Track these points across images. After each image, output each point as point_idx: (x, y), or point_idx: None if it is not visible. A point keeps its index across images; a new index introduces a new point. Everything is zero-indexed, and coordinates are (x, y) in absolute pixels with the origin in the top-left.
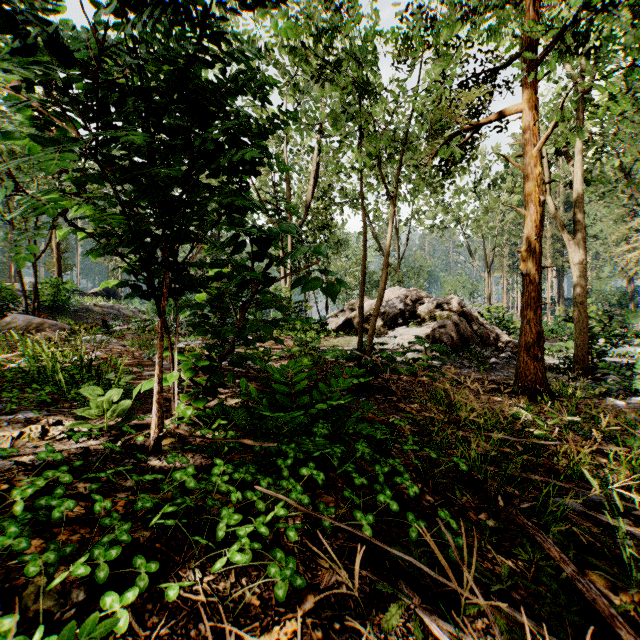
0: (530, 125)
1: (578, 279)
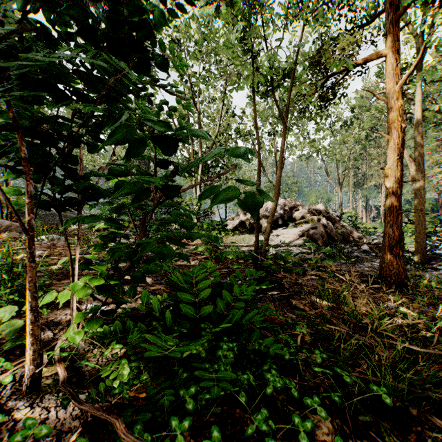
0: (393, 66)
1: (418, 192)
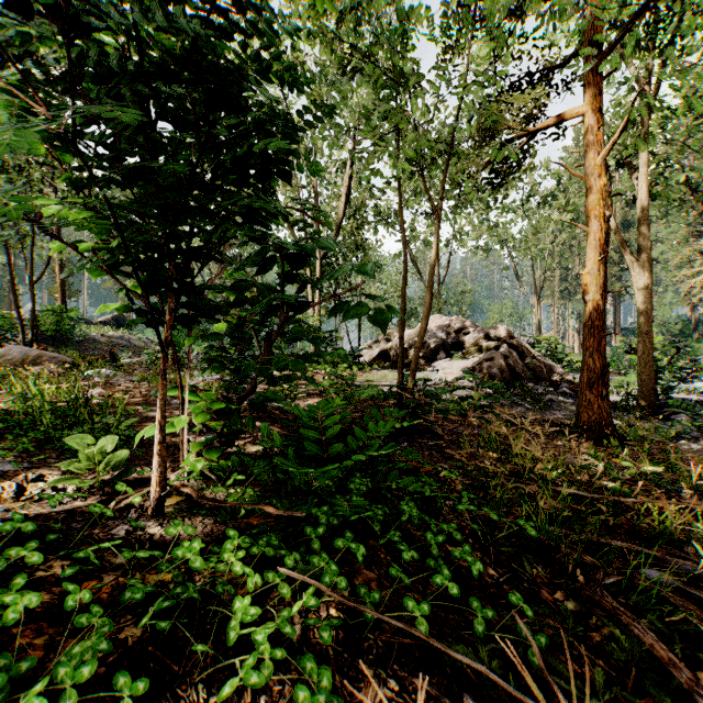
0: (593, 130)
1: (643, 306)
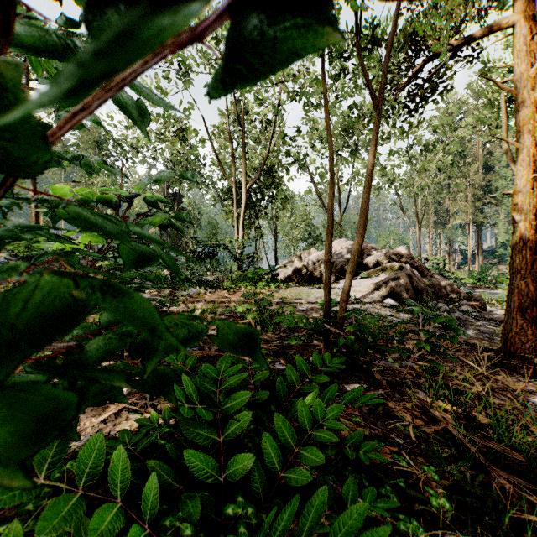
0: (526, 39)
1: None
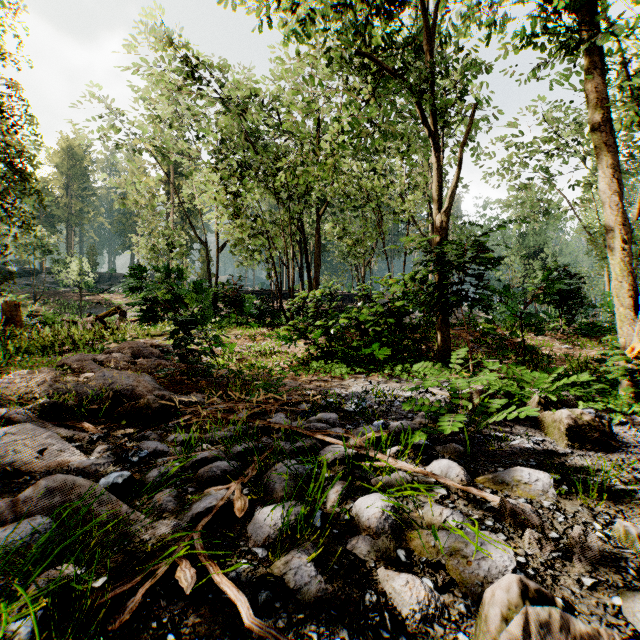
0: None
1: None
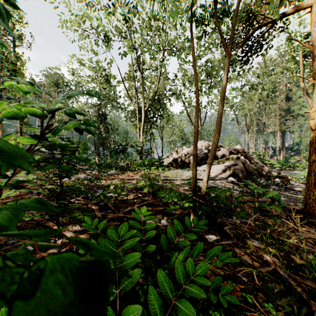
0: None
1: None
